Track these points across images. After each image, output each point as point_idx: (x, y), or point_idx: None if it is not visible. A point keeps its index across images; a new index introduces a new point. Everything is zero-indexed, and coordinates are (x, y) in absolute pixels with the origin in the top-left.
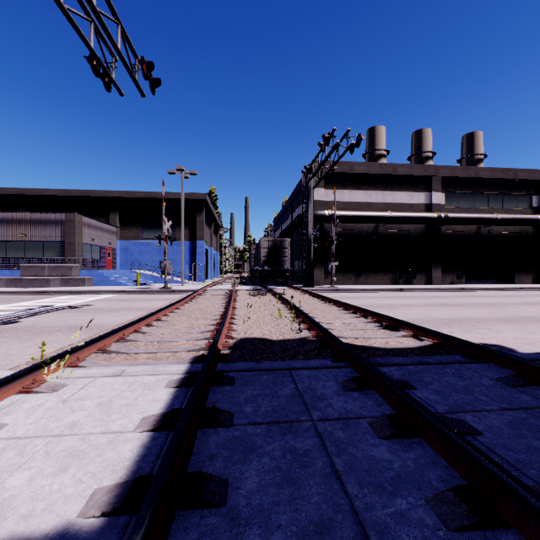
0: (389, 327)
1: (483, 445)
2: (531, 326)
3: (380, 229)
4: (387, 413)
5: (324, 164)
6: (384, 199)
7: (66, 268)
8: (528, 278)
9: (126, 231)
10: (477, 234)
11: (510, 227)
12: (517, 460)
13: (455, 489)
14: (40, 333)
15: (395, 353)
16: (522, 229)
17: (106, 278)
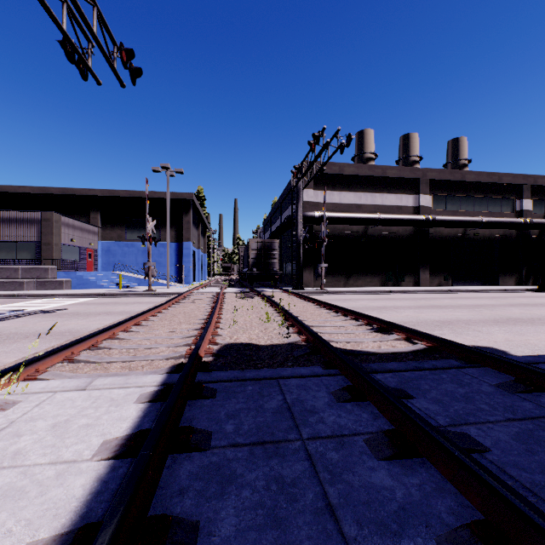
0: (381, 330)
1: (492, 465)
2: (519, 327)
3: (370, 231)
4: (385, 427)
5: (314, 164)
6: (373, 201)
7: (41, 270)
8: (511, 279)
9: (108, 231)
10: (463, 236)
11: (495, 230)
12: (533, 482)
13: (471, 527)
14: (3, 341)
15: (388, 358)
16: (506, 232)
17: (86, 280)
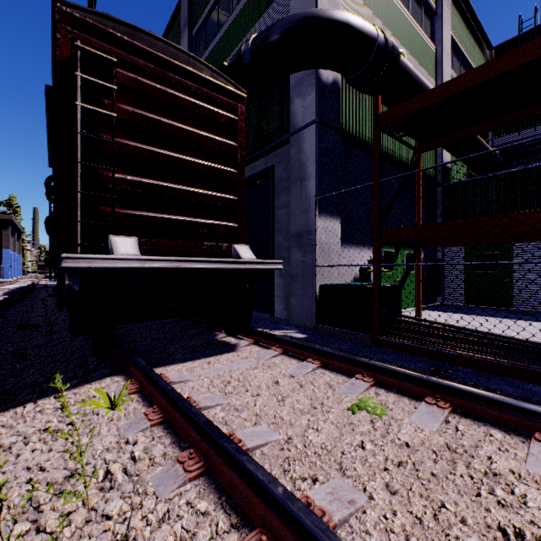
0: None
1: None
2: None
3: None
4: None
5: None
6: None
7: None
8: None
9: None
10: None
11: None
12: None
13: None
14: None
15: None
16: None
17: None
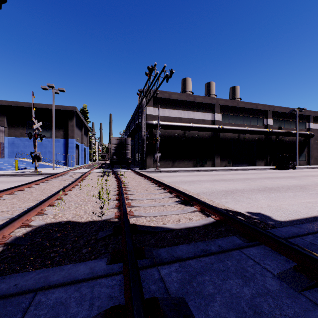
0: (184, 202)
1: None
2: (273, 194)
3: (187, 134)
4: None
5: (151, 89)
6: (189, 116)
7: None
8: (262, 163)
9: (12, 130)
10: (238, 138)
11: (254, 135)
12: None
13: None
14: None
15: (182, 235)
16: (260, 136)
17: None
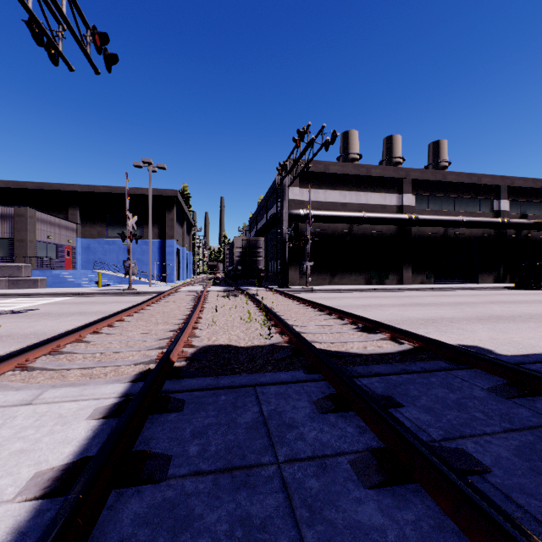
0: (366, 329)
1: (496, 490)
2: (502, 325)
3: (355, 229)
4: (372, 444)
5: (299, 161)
6: (358, 200)
7: (14, 268)
8: (490, 278)
9: (88, 228)
10: (444, 235)
11: (474, 229)
12: None
13: None
14: None
15: (374, 360)
16: (485, 231)
17: (63, 278)
